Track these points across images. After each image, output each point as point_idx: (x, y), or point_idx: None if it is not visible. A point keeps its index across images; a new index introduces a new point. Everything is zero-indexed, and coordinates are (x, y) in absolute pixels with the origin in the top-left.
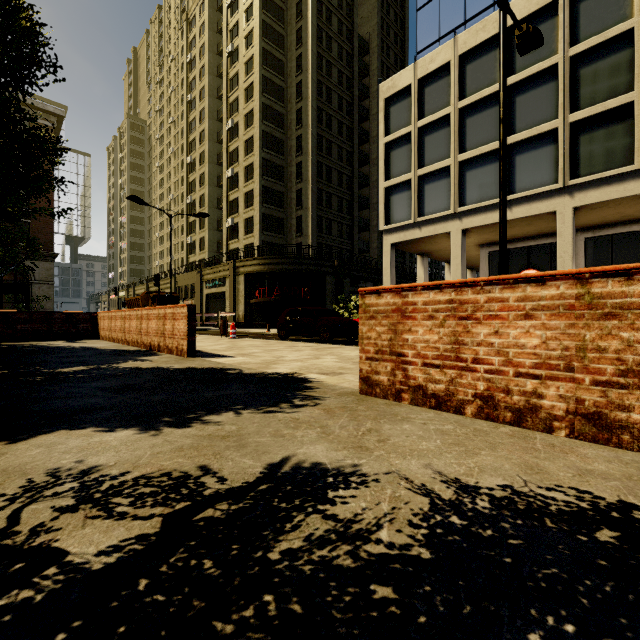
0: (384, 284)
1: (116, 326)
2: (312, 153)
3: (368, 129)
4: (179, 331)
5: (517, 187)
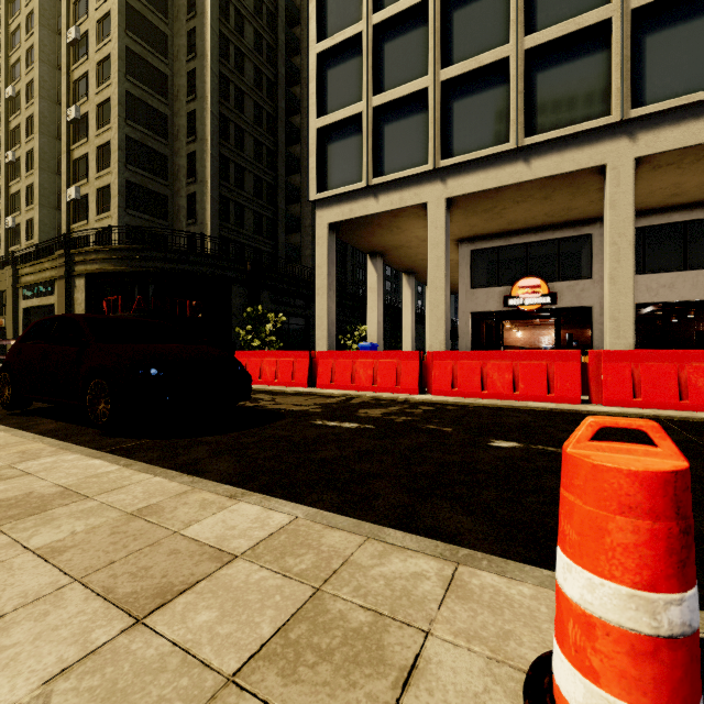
0: (317, 292)
1: None
2: (211, 98)
3: (299, 96)
4: None
5: (539, 125)
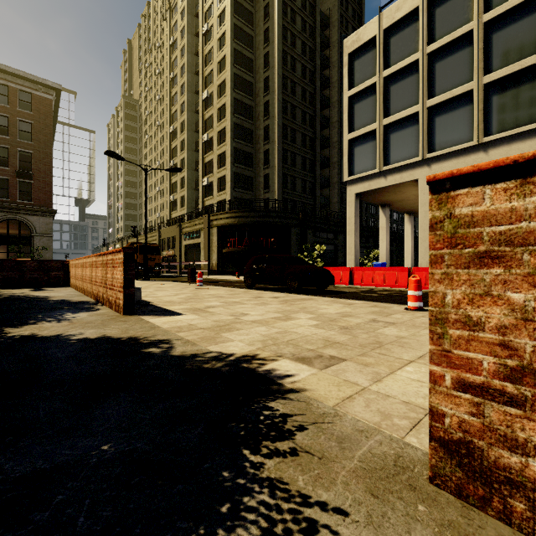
0: (348, 233)
1: (78, 274)
2: (278, 116)
3: (328, 96)
4: (116, 281)
5: (494, 128)
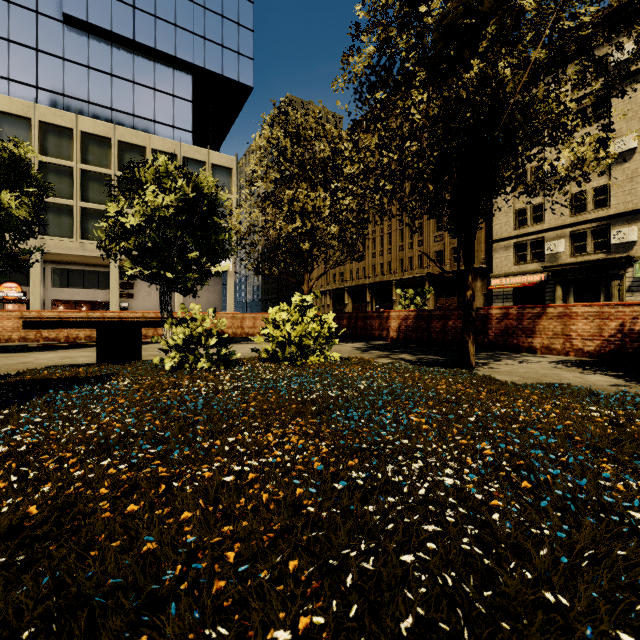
0: None
1: None
2: None
3: None
4: None
5: None
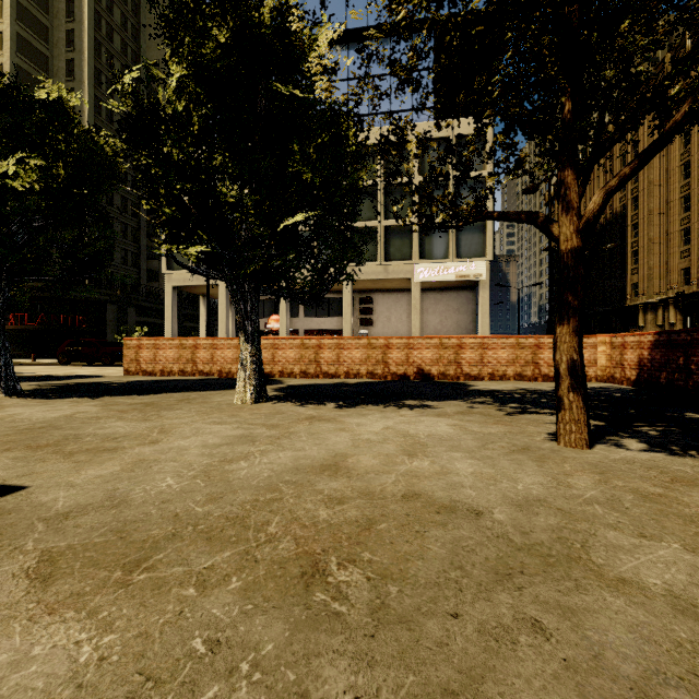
0: (167, 319)
1: None
2: None
3: None
4: None
5: None
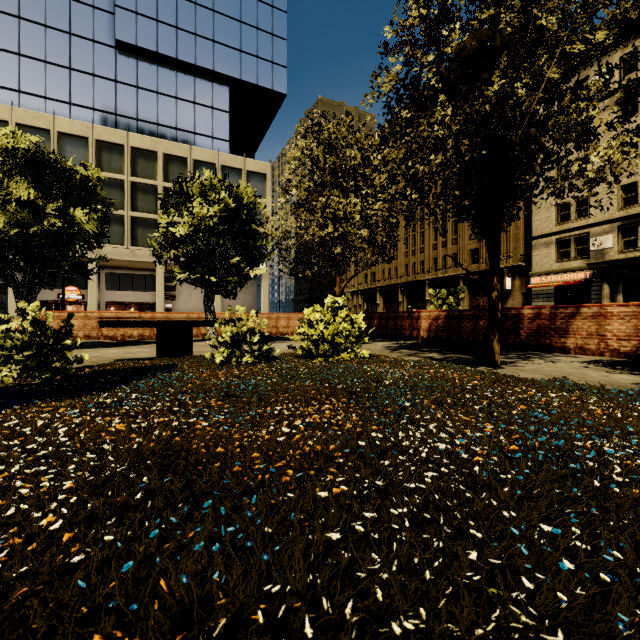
0: None
1: None
2: None
3: None
4: None
5: None
